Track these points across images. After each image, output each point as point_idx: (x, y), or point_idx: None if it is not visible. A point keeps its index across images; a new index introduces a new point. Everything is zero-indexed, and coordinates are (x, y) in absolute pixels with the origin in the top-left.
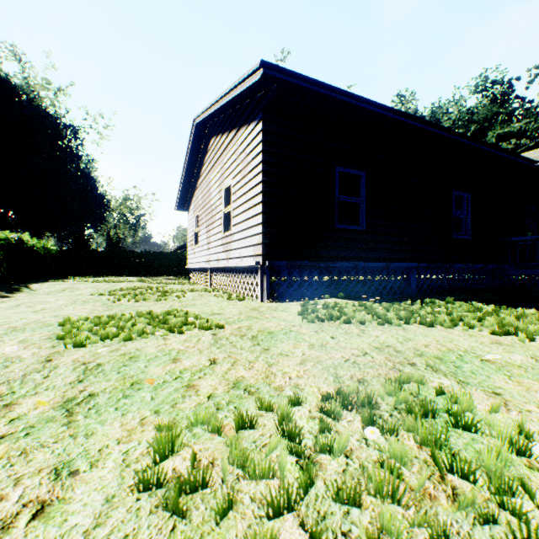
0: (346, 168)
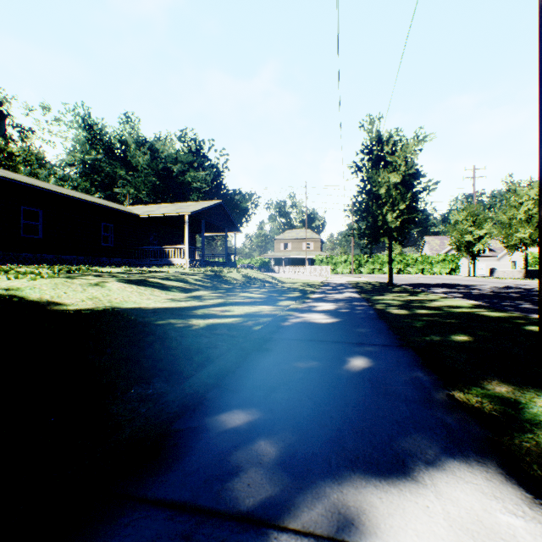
0: (29, 207)
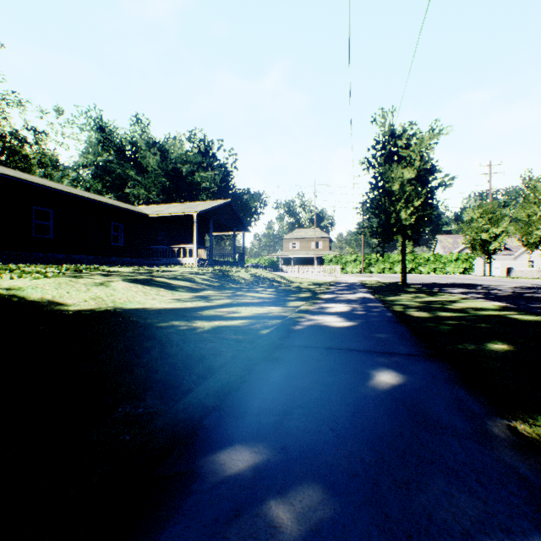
0: (41, 207)
